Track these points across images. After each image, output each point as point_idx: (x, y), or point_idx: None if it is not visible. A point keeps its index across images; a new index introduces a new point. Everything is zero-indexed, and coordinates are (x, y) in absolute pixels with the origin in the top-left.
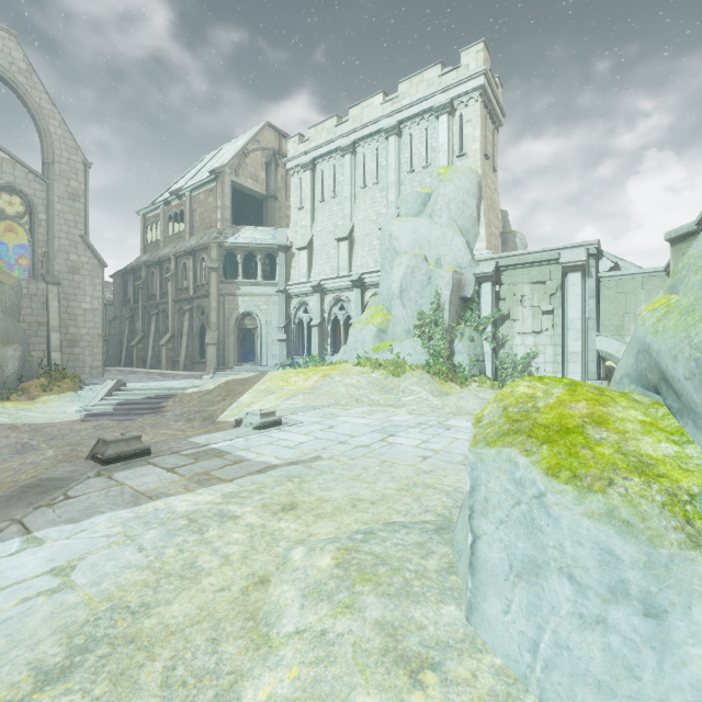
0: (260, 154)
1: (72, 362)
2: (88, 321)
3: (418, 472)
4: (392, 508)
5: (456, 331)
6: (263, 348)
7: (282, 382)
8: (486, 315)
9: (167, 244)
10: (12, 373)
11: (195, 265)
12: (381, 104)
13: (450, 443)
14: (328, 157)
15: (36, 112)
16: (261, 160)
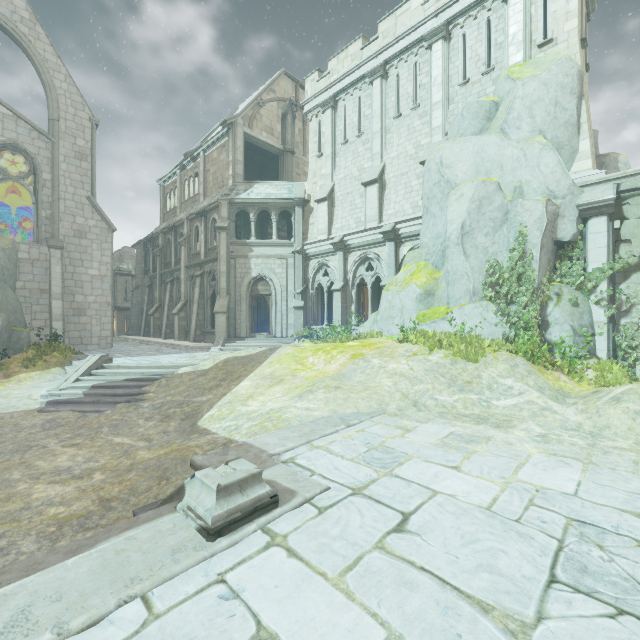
0: (276, 105)
1: (79, 332)
2: (95, 289)
3: None
4: None
5: (550, 291)
6: (278, 316)
7: (294, 363)
8: (597, 266)
9: (183, 209)
10: None
11: (207, 227)
12: (421, 5)
13: None
14: (352, 89)
15: (40, 65)
16: (277, 112)
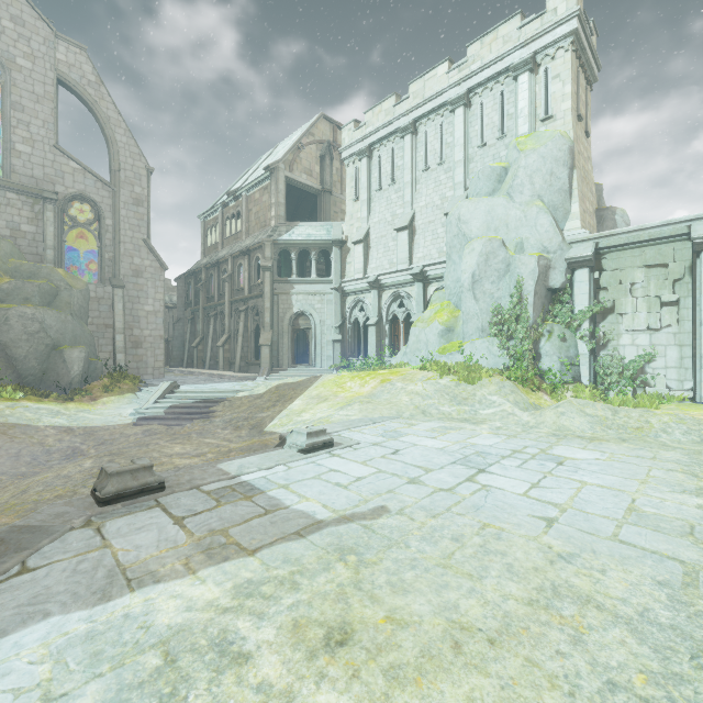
0: (314, 147)
1: (136, 363)
2: (150, 323)
3: (549, 556)
4: (534, 665)
5: (543, 329)
6: (317, 349)
7: (336, 387)
8: (581, 308)
9: (225, 245)
10: (77, 374)
11: (250, 265)
12: (446, 74)
13: (576, 492)
14: (386, 141)
15: (104, 122)
16: (316, 154)
